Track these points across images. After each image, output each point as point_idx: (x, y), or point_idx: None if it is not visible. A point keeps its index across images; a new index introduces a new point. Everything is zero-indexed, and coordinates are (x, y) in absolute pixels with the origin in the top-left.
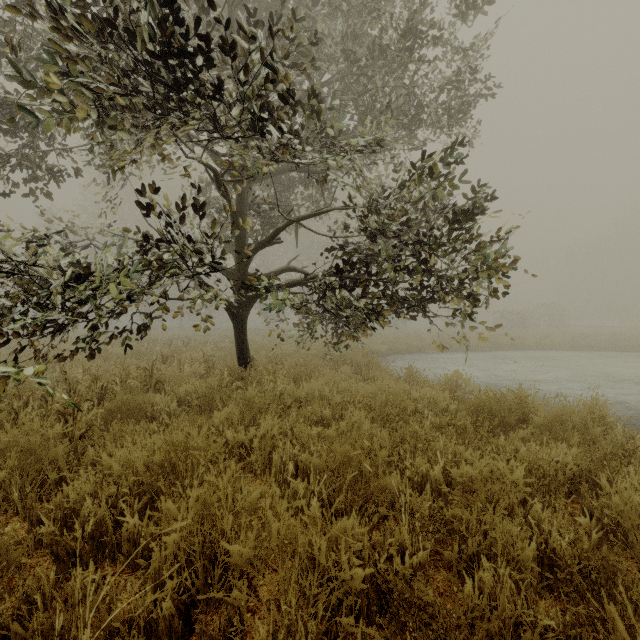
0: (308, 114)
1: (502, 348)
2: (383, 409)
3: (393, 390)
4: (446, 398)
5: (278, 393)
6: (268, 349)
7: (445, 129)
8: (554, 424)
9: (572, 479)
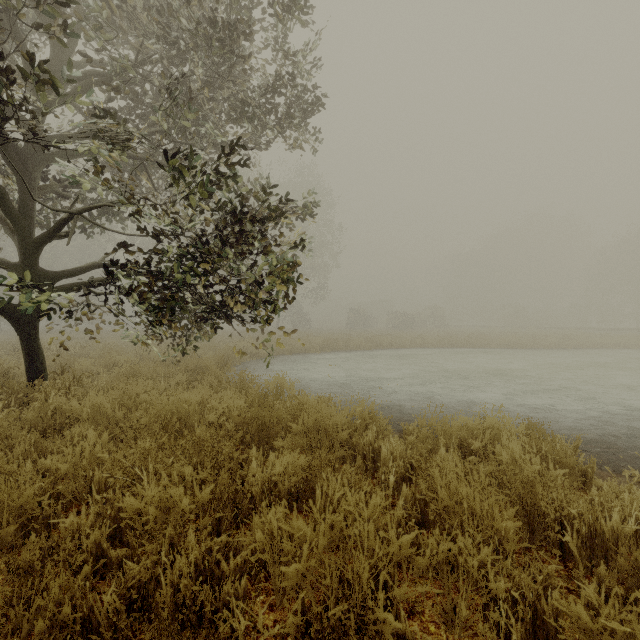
0: (40, 81)
1: (382, 347)
2: (152, 426)
3: (179, 402)
4: (242, 407)
5: (50, 413)
6: (108, 356)
7: (276, 131)
8: (312, 430)
9: (297, 488)
